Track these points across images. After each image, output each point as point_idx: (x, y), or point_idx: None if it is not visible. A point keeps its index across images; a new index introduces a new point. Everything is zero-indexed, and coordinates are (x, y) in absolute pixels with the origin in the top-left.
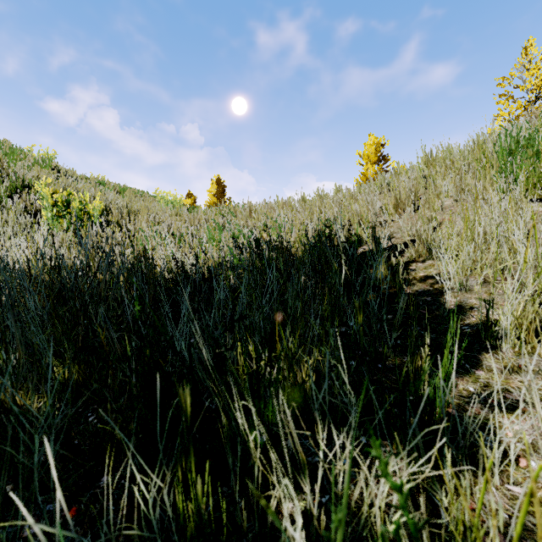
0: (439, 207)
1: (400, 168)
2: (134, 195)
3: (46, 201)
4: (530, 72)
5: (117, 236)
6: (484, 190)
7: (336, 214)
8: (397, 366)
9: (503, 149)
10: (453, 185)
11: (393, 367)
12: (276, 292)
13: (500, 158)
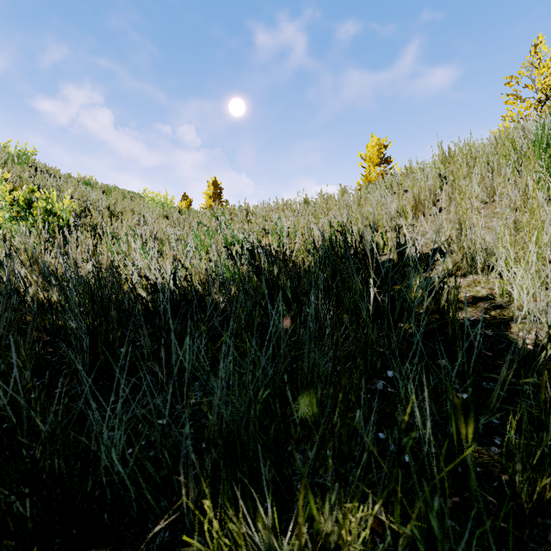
0: (469, 209)
1: (413, 167)
2: (123, 196)
3: (2, 200)
4: (540, 70)
5: (89, 242)
6: (527, 188)
7: (346, 217)
8: (488, 469)
9: (540, 142)
10: (482, 184)
11: (482, 473)
12: (284, 344)
13: (537, 153)
